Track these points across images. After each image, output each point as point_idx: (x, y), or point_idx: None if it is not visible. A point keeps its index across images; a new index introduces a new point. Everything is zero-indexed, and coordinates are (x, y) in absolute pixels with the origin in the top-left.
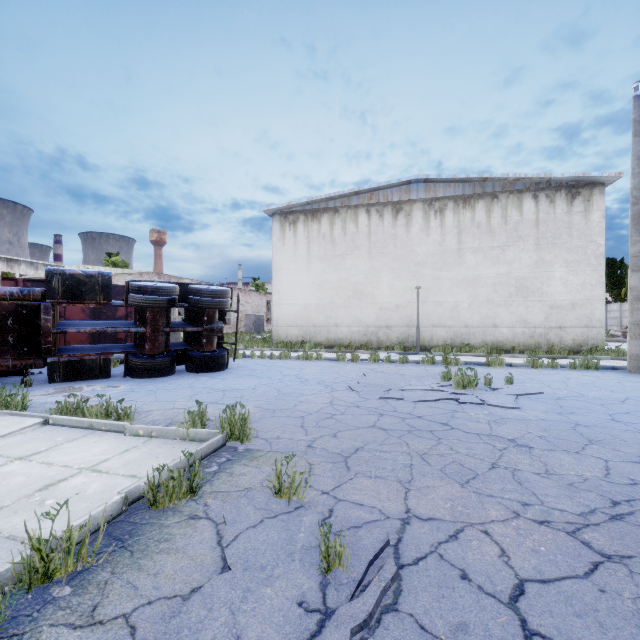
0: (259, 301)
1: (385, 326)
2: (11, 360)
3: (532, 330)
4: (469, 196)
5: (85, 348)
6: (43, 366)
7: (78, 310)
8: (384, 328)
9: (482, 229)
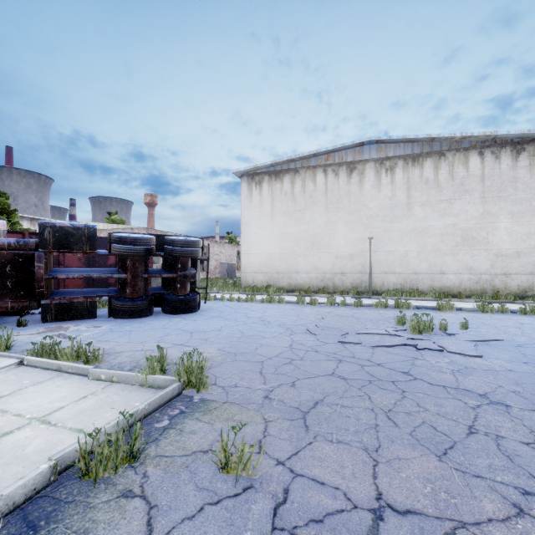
0: (231, 251)
1: (340, 273)
2: (10, 302)
3: (478, 276)
4: (418, 155)
5: (75, 292)
6: (37, 308)
7: (75, 259)
8: (339, 274)
9: (430, 184)
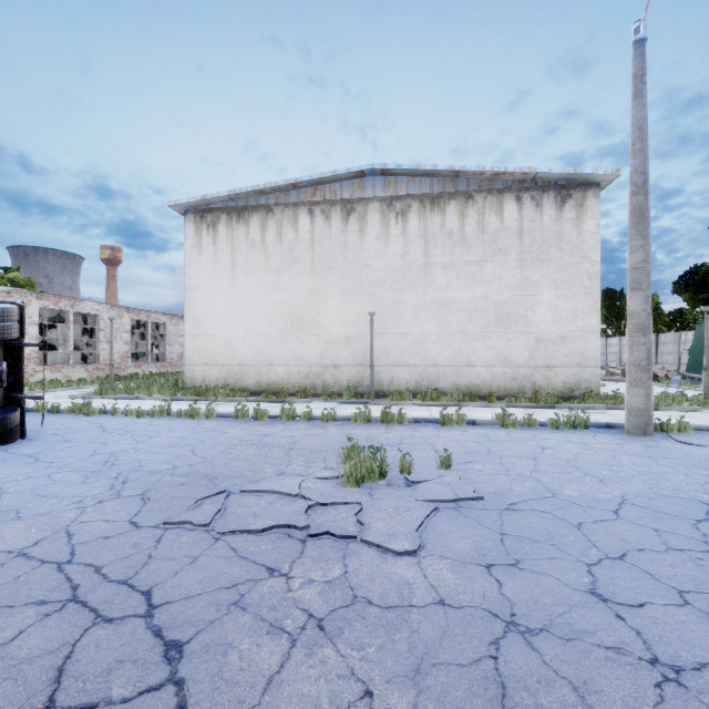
0: None
1: (333, 365)
2: None
3: (515, 370)
4: (438, 195)
5: None
6: None
7: None
8: (331, 368)
9: (454, 239)
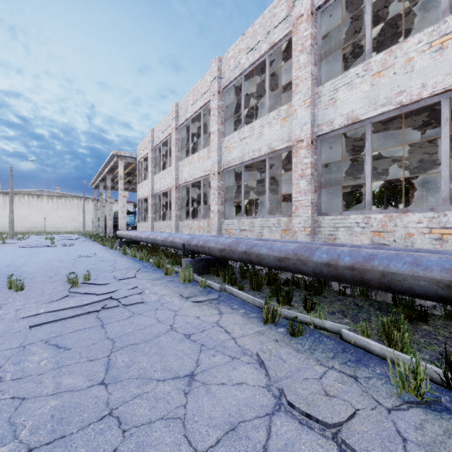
0: None
1: (35, 227)
2: None
3: (76, 228)
4: (60, 196)
5: None
6: None
7: None
8: (34, 228)
9: (64, 204)
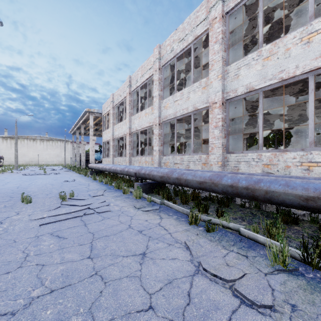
0: None
1: (31, 161)
2: None
3: (60, 162)
4: (49, 140)
5: None
6: None
7: None
8: (31, 162)
9: (51, 145)
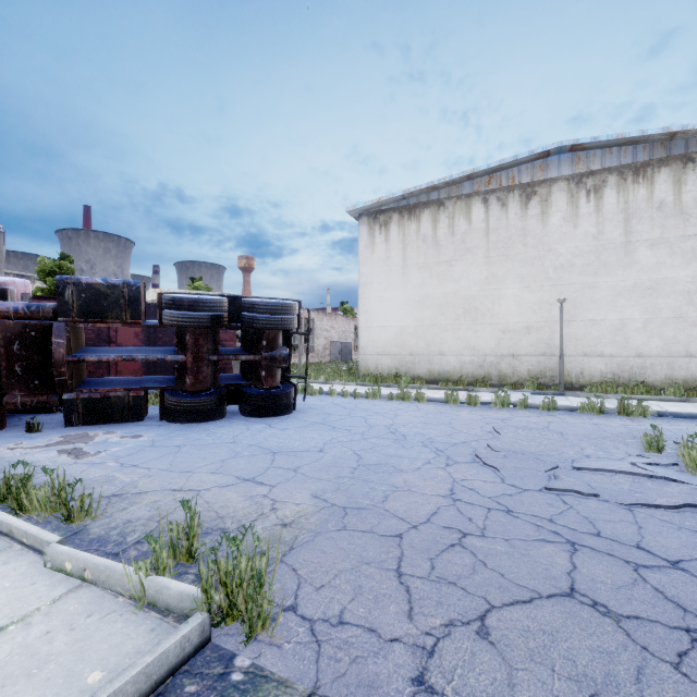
0: (346, 326)
1: (510, 355)
2: (20, 396)
3: None
4: (644, 164)
5: (115, 381)
6: (59, 404)
7: (131, 334)
8: (508, 357)
9: (666, 211)
